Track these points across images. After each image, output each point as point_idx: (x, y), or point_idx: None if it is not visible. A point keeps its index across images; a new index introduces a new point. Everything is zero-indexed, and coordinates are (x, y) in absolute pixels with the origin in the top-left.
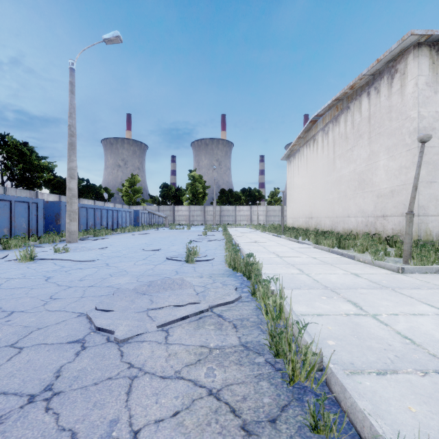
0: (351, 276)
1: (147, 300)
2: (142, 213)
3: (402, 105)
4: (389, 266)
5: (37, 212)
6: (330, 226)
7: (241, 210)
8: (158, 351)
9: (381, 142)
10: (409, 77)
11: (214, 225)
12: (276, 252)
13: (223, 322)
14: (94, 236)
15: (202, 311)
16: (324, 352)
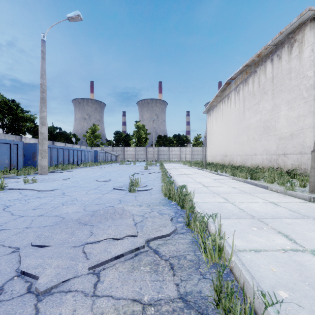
0: (271, 205)
1: (87, 231)
2: (100, 152)
3: (300, 67)
4: (301, 195)
5: (17, 151)
6: (241, 162)
7: (173, 151)
8: (80, 310)
9: (282, 97)
10: (306, 45)
11: (153, 161)
12: (202, 183)
13: (160, 261)
14: (62, 170)
15: (137, 248)
16: (281, 313)
